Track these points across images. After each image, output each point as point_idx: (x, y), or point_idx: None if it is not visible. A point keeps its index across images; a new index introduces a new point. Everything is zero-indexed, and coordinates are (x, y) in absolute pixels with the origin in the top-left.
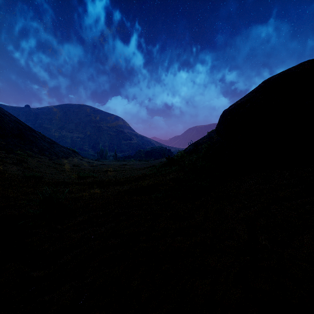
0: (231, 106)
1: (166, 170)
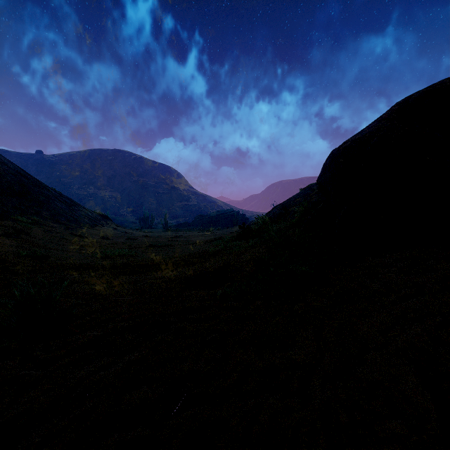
0: (345, 143)
1: (239, 245)
